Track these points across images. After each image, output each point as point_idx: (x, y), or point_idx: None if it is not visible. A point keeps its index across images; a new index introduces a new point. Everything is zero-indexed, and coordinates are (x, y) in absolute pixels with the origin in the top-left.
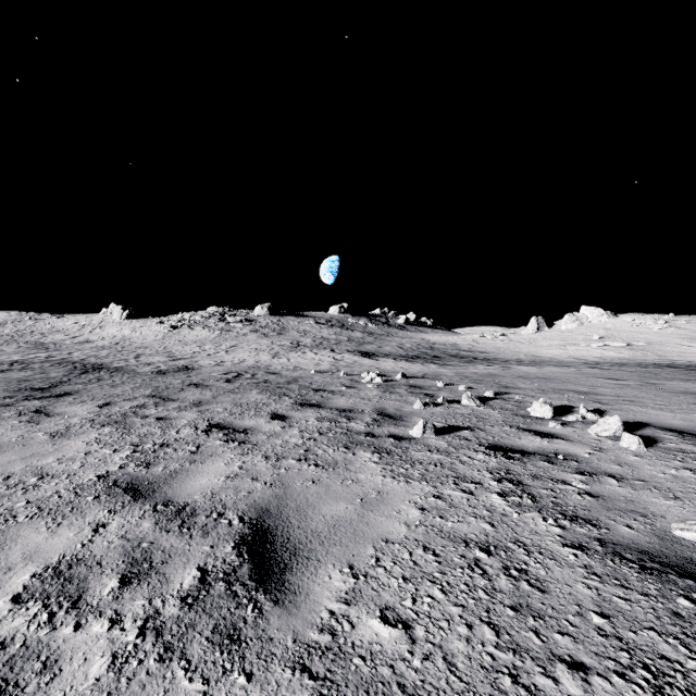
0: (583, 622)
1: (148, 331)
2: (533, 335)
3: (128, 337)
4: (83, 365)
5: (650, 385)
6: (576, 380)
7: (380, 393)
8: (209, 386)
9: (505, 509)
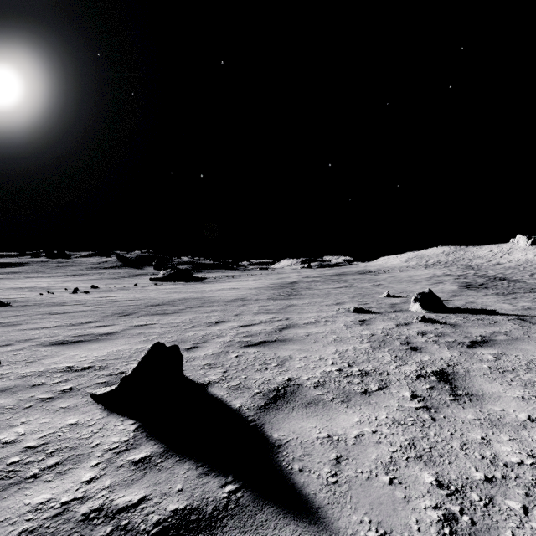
0: None
1: None
2: None
3: (530, 260)
4: (494, 278)
5: None
6: None
7: None
8: None
9: None
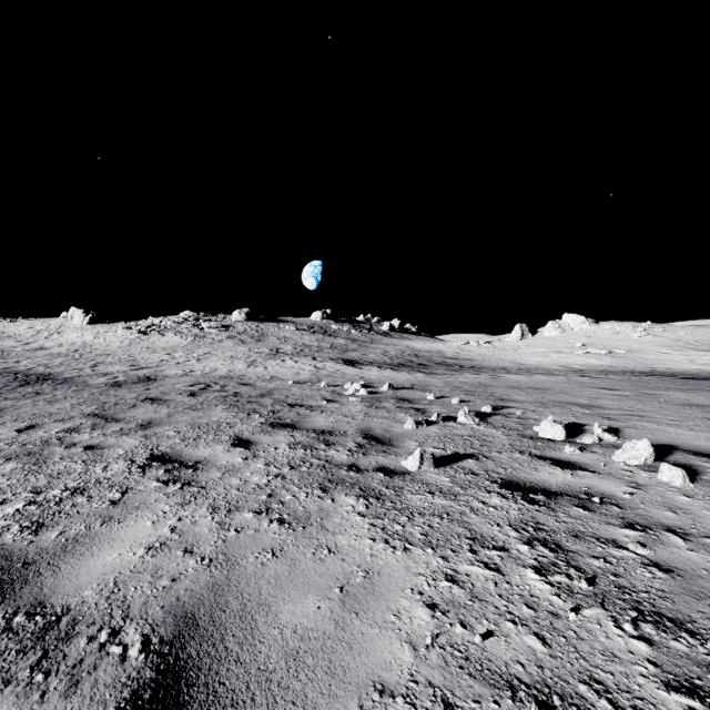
0: None
1: (113, 337)
2: (517, 342)
3: (90, 344)
4: (26, 376)
5: (649, 396)
6: (571, 390)
7: (365, 408)
8: (167, 401)
9: (552, 602)
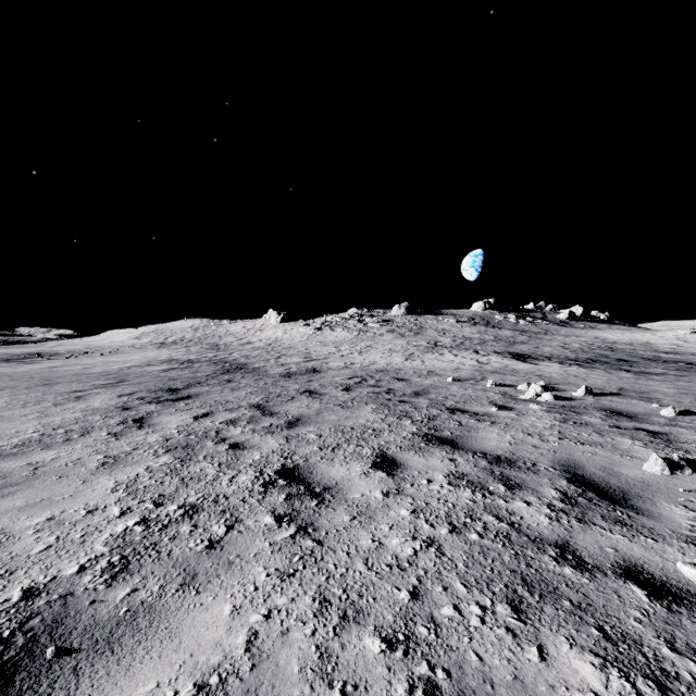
0: None
1: (296, 333)
2: None
3: (280, 339)
4: (230, 365)
5: None
6: None
7: (556, 423)
8: (322, 395)
9: None
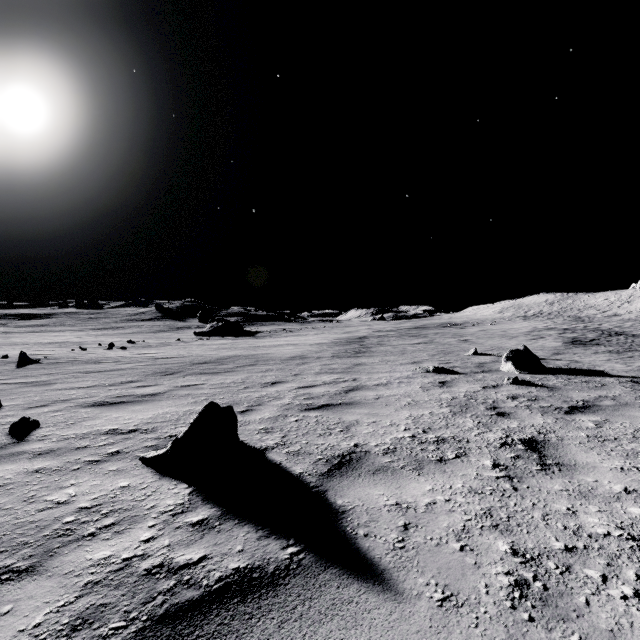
0: None
1: None
2: None
3: None
4: (608, 332)
5: None
6: None
7: None
8: None
9: None
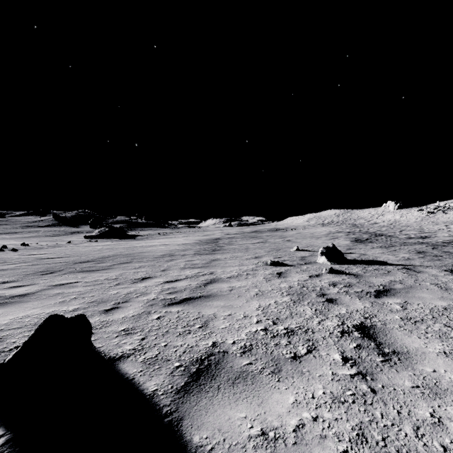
0: (451, 267)
1: (411, 216)
2: None
3: (398, 220)
4: (374, 234)
5: None
6: None
7: None
8: (429, 243)
9: None
